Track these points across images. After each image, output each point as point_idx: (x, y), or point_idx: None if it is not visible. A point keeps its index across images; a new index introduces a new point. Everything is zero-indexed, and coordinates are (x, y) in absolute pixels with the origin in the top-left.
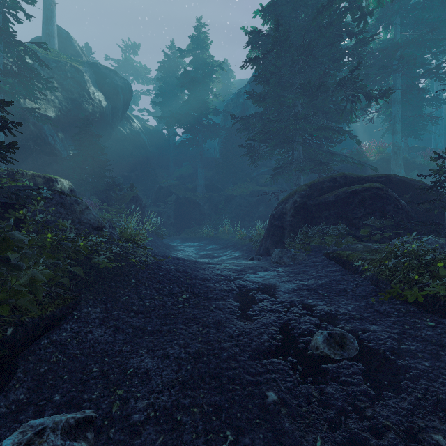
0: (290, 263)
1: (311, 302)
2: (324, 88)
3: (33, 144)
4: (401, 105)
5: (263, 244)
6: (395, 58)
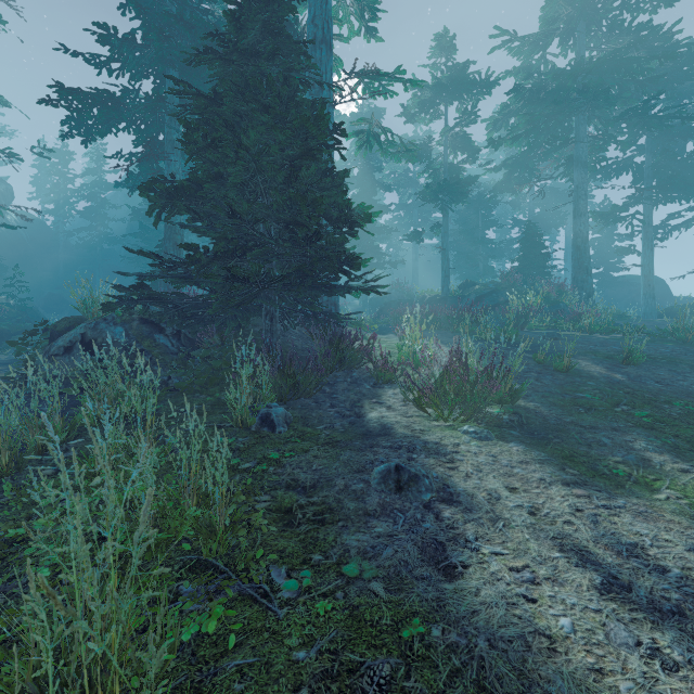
0: None
1: None
2: None
3: None
4: None
5: None
6: None
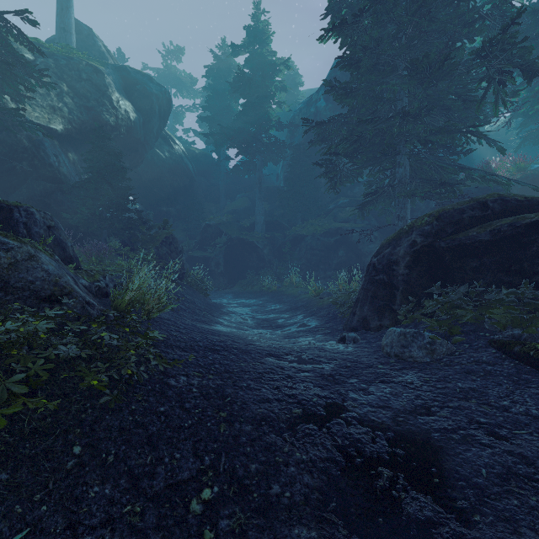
0: (424, 359)
1: None
2: (450, 66)
3: (27, 166)
4: None
5: (357, 311)
6: None
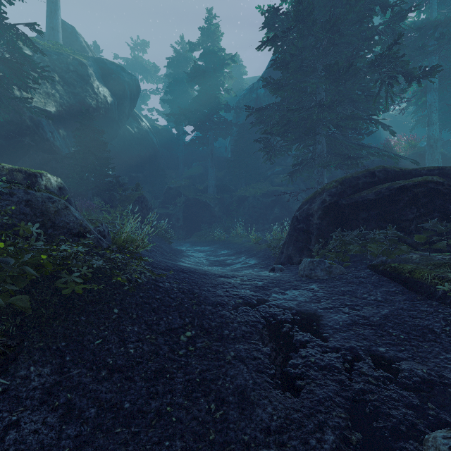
0: (324, 277)
1: (384, 352)
2: (354, 70)
3: (29, 140)
4: (438, 92)
5: (284, 251)
6: (434, 36)
